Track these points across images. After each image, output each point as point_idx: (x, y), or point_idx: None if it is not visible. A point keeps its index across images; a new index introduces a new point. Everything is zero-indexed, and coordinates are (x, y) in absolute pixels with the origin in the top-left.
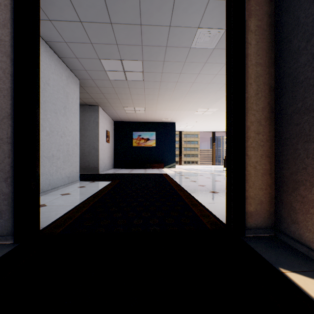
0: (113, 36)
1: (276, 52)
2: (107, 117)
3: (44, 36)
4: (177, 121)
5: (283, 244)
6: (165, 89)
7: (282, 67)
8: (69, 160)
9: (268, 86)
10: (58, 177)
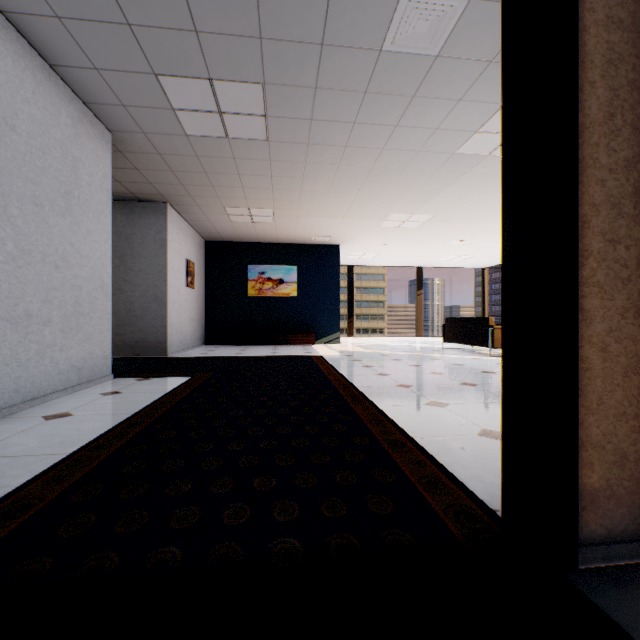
0: (183, 3)
1: None
2: (188, 230)
3: None
4: (344, 244)
5: None
6: (318, 164)
7: None
8: (81, 327)
9: None
10: (46, 370)
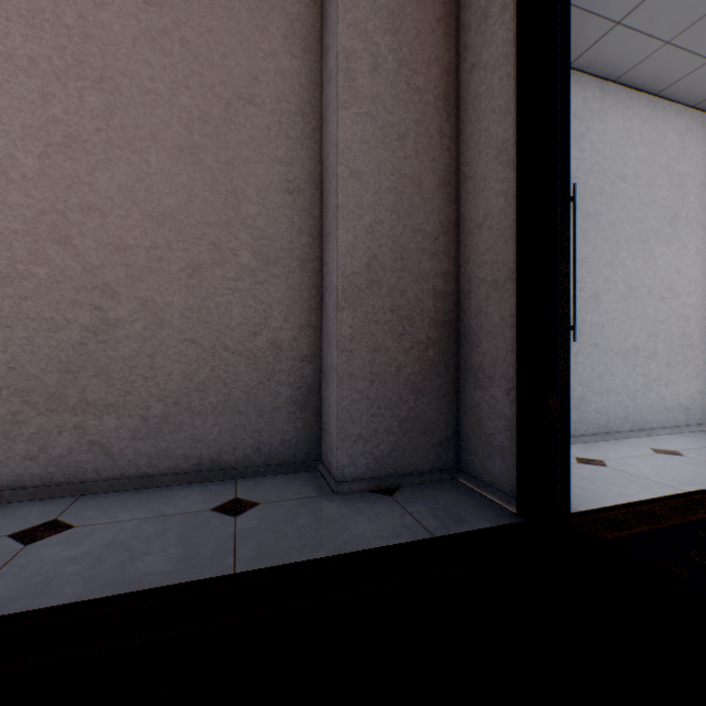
0: None
1: None
2: None
3: (610, 71)
4: None
5: None
6: None
7: None
8: (687, 362)
9: None
10: (650, 403)
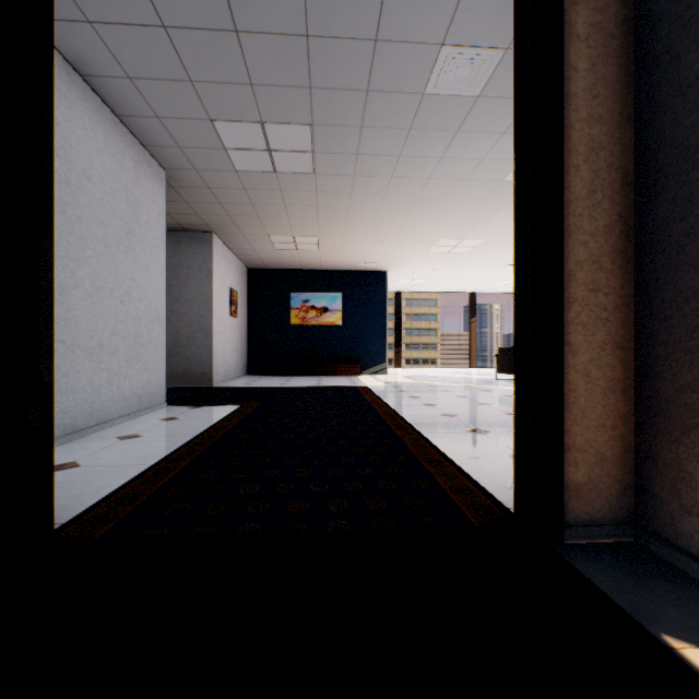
0: (241, 63)
1: (639, 90)
2: (231, 259)
3: (79, 63)
4: (391, 270)
5: (660, 564)
6: (363, 194)
7: (656, 126)
8: (141, 357)
9: (619, 173)
10: (114, 396)
